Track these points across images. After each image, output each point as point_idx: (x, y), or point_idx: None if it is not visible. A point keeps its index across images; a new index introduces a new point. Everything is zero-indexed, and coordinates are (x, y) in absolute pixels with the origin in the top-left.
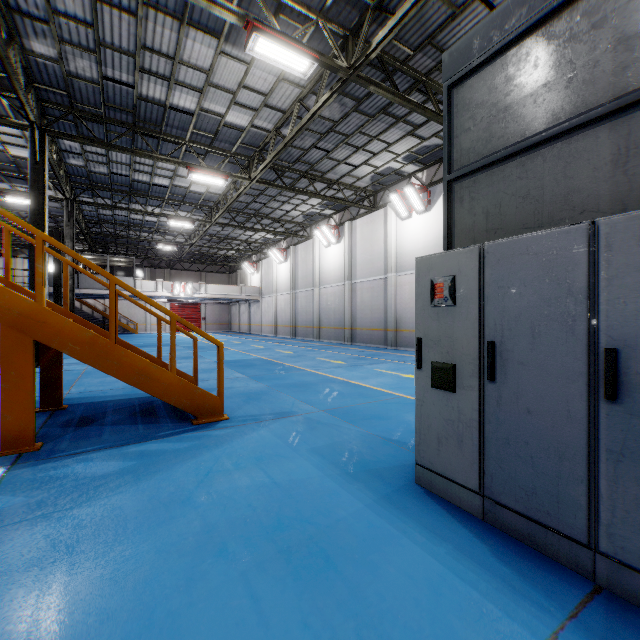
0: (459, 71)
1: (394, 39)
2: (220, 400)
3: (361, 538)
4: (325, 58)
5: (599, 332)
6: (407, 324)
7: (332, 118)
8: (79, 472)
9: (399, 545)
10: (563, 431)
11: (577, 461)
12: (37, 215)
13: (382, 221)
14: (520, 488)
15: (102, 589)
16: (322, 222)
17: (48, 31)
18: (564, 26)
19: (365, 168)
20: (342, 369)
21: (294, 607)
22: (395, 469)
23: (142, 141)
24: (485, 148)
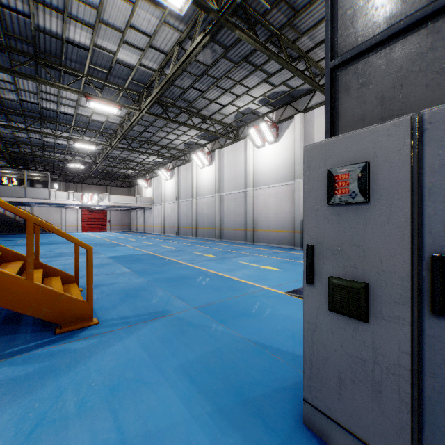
0: None
1: None
2: (88, 305)
3: None
4: None
5: None
6: (261, 225)
7: (205, 63)
8: None
9: None
10: None
11: None
12: None
13: (243, 149)
14: None
15: None
16: (198, 149)
17: None
18: None
19: (231, 107)
20: (213, 262)
21: None
22: (275, 396)
23: (45, 72)
24: (380, 23)
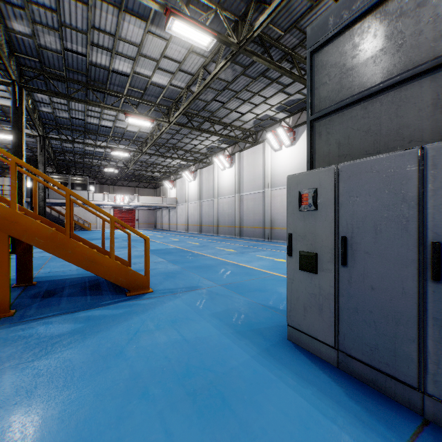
0: (318, 41)
1: (270, 23)
2: (146, 278)
3: (248, 382)
4: (222, 36)
5: (427, 229)
6: (279, 224)
7: (226, 79)
8: (41, 332)
9: (277, 388)
10: (399, 303)
11: (409, 326)
12: (17, 146)
13: (261, 152)
14: (366, 345)
15: (51, 426)
16: (219, 153)
17: (24, 15)
18: (396, 6)
19: (249, 115)
20: (233, 255)
21: (198, 439)
22: (272, 328)
23: (93, 95)
24: (337, 96)
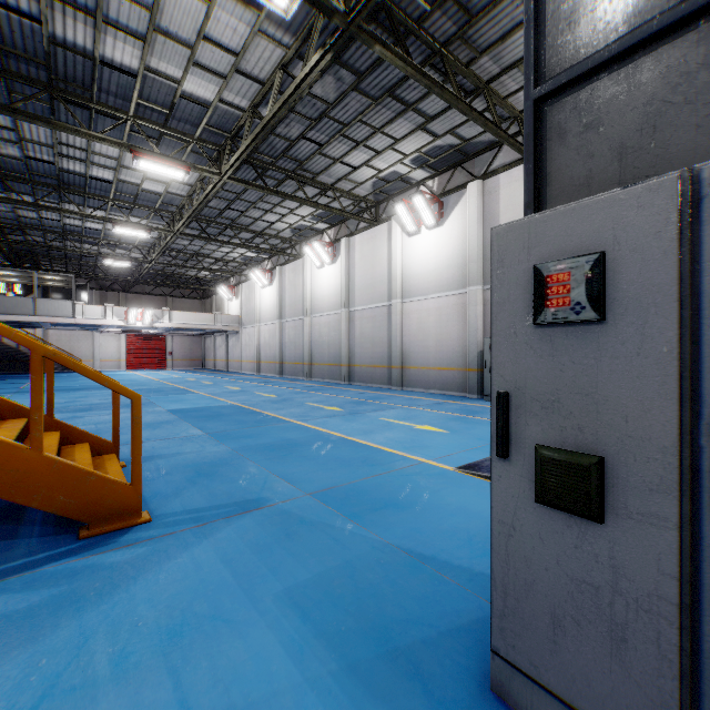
0: None
1: None
2: (134, 490)
3: None
4: None
5: None
6: (415, 360)
7: (325, 98)
8: None
9: None
10: None
11: None
12: None
13: (385, 237)
14: None
15: None
16: (314, 238)
17: None
18: None
19: (366, 171)
20: (338, 419)
21: None
22: (443, 644)
23: (66, 112)
24: (617, 23)
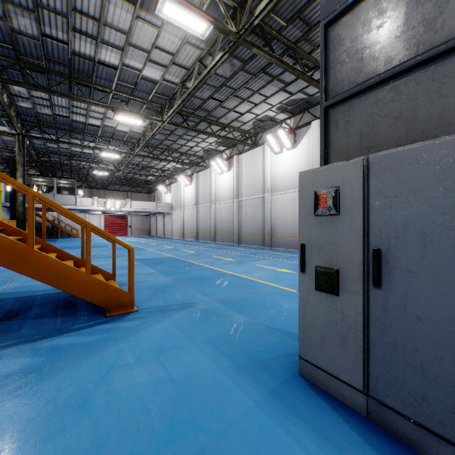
0: (335, 11)
1: (272, 13)
2: (130, 295)
3: (253, 447)
4: (219, 23)
5: None
6: (279, 230)
7: (224, 75)
8: None
9: None
10: None
11: None
12: None
13: (261, 155)
14: (409, 393)
15: None
16: (217, 156)
17: None
18: None
19: (249, 115)
20: (232, 265)
21: None
22: (280, 359)
23: (77, 89)
24: (359, 76)
